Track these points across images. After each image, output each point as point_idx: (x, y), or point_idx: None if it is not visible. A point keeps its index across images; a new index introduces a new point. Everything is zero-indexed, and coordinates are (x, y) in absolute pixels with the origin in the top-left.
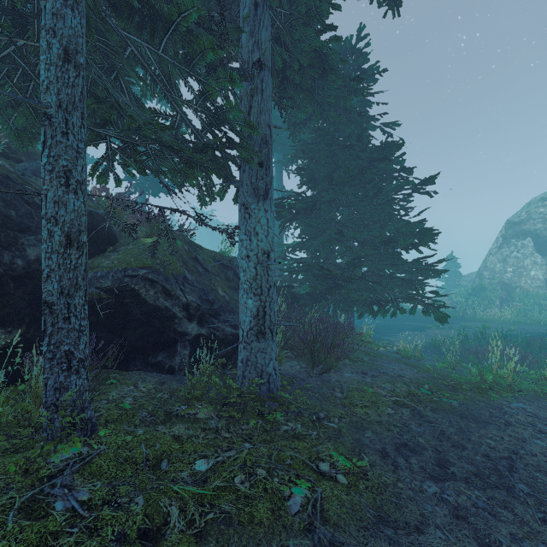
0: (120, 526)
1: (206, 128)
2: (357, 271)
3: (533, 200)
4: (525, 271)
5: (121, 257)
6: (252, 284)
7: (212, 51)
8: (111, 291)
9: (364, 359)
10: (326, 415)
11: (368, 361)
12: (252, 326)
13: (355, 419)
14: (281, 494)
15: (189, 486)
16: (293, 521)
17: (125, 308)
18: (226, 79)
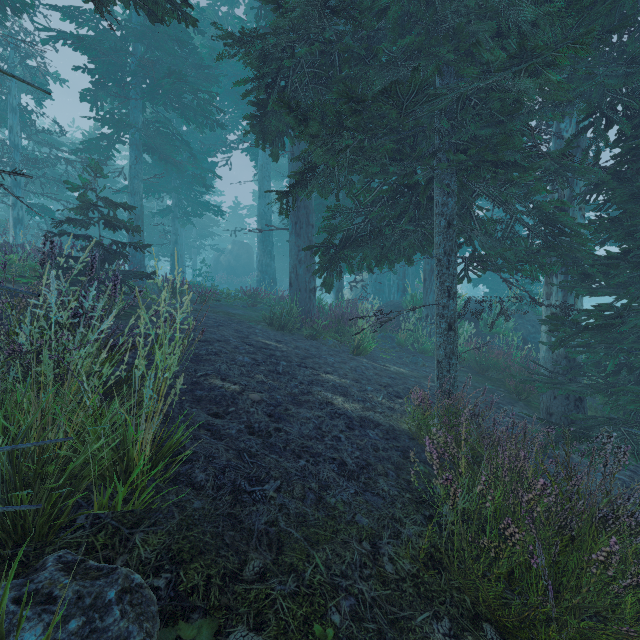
0: None
1: None
2: None
3: None
4: None
5: None
6: None
7: None
8: None
9: None
10: None
11: None
12: None
13: None
14: None
15: None
16: None
17: None
18: None
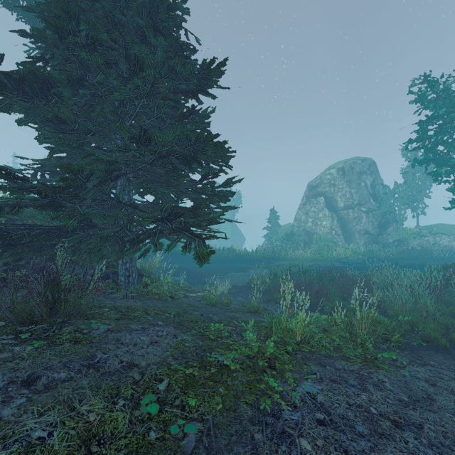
0: None
1: None
2: (90, 183)
3: (324, 170)
4: (319, 221)
5: None
6: None
7: None
8: None
9: (93, 334)
10: None
11: (99, 336)
12: None
13: None
14: None
15: None
16: None
17: None
18: None
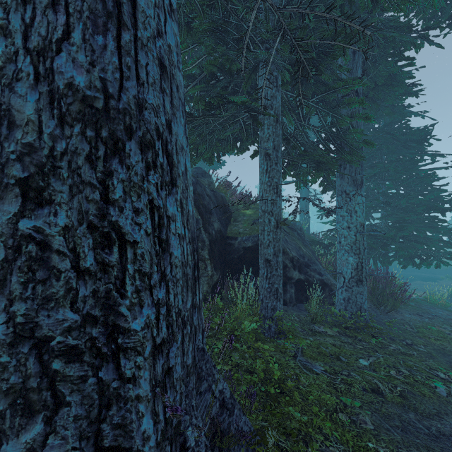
0: (359, 384)
1: (320, 142)
2: (403, 233)
3: None
4: None
5: (247, 226)
6: (352, 246)
7: (359, 104)
8: (251, 249)
9: (411, 303)
10: (412, 342)
11: (415, 305)
12: (353, 275)
13: (436, 347)
14: (429, 384)
15: (371, 371)
16: (449, 400)
17: (257, 260)
18: (361, 117)
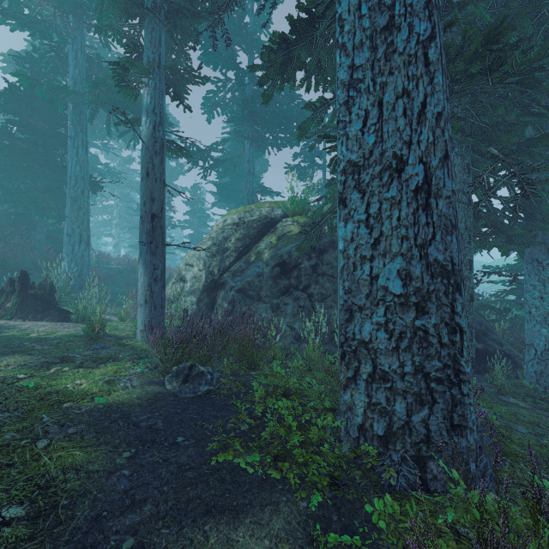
0: None
1: (507, 209)
2: None
3: None
4: None
5: None
6: (546, 317)
7: None
8: None
9: None
10: None
11: None
12: (547, 348)
13: None
14: None
15: None
16: None
17: None
18: None
